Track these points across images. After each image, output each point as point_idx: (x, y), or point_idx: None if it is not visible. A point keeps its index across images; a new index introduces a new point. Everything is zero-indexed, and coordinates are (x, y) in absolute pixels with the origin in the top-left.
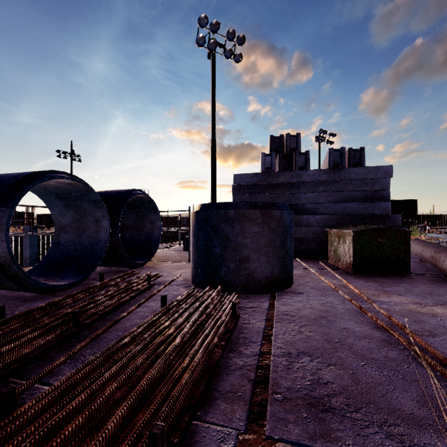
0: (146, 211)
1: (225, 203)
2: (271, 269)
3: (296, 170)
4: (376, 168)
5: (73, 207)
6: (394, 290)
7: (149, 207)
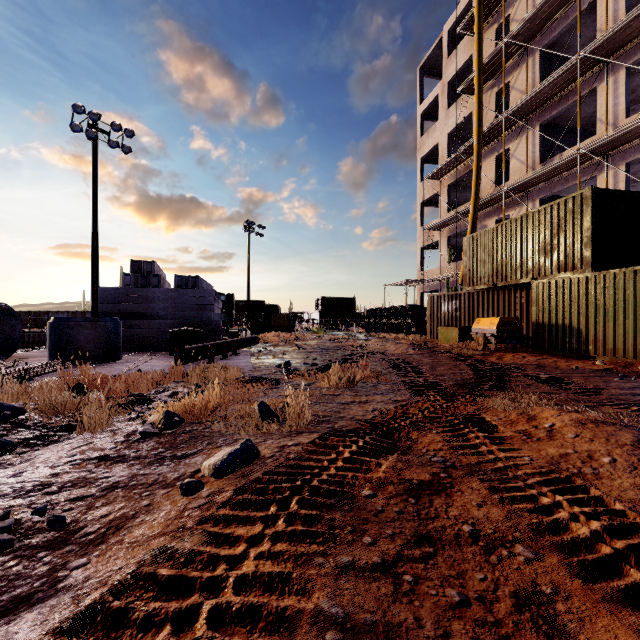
0: (6, 318)
1: (69, 318)
2: (98, 352)
3: (151, 288)
4: (205, 290)
5: None
6: (171, 359)
7: (9, 315)
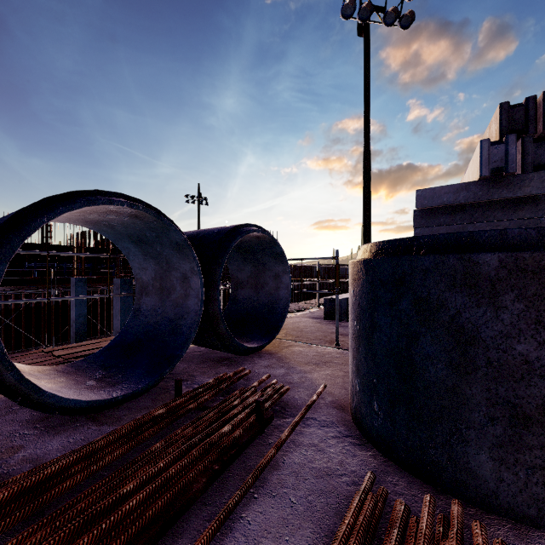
0: (267, 260)
1: (461, 236)
2: None
3: None
4: None
5: (153, 256)
6: None
7: (271, 253)
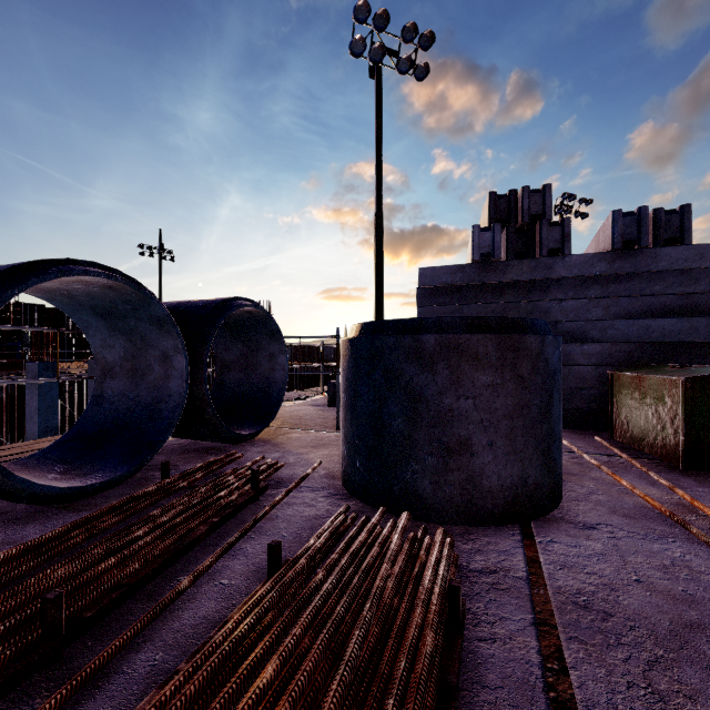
0: (260, 338)
1: (415, 321)
2: (519, 468)
3: (542, 257)
4: None
5: (124, 332)
6: None
7: (265, 331)
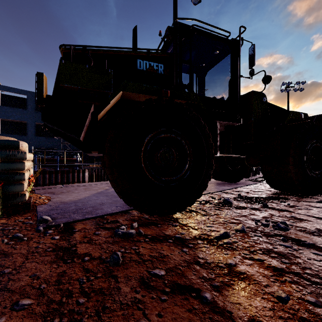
0: None
1: None
2: None
3: None
4: None
5: None
6: None
7: None
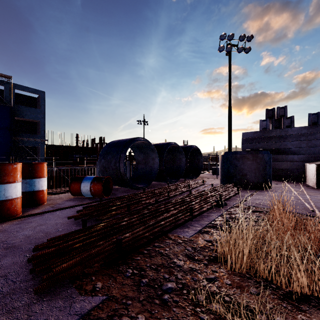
0: (195, 154)
1: (235, 151)
2: (257, 179)
3: (284, 128)
4: None
5: (171, 154)
6: None
7: (197, 152)
